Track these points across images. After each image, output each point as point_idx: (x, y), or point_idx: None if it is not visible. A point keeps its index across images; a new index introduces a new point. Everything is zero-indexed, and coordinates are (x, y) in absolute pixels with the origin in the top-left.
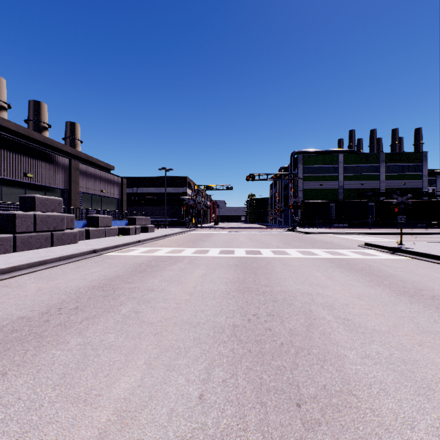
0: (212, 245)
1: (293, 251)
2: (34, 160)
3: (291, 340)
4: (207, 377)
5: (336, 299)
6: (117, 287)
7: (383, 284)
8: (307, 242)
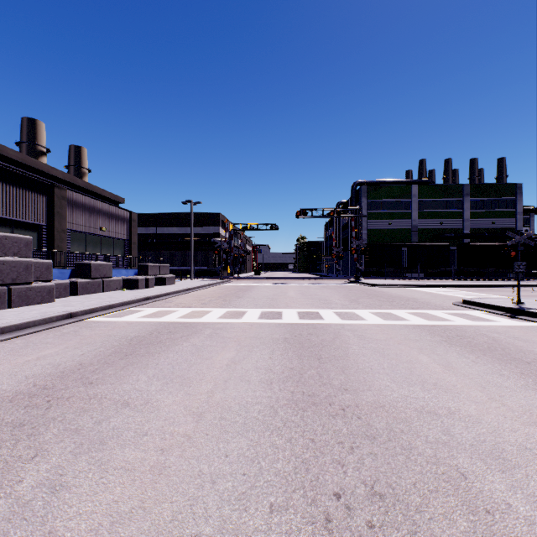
0: (250, 304)
1: (367, 314)
2: None
3: None
4: None
5: (495, 429)
6: (60, 397)
7: None
8: (381, 298)
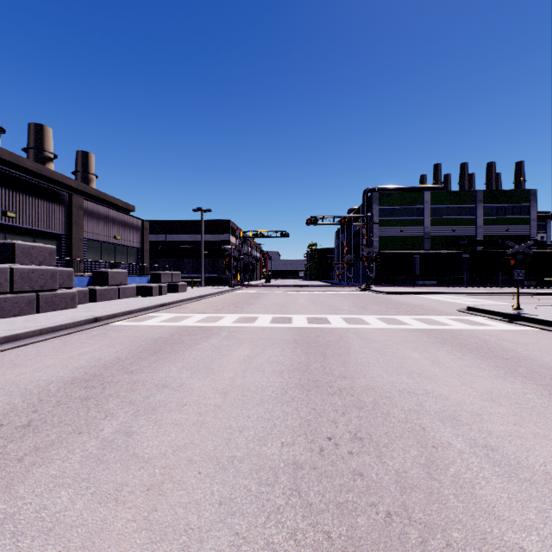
0: (261, 310)
1: (372, 319)
2: (18, 194)
3: (405, 504)
4: None
5: (458, 403)
6: (110, 381)
7: (520, 374)
8: (389, 305)
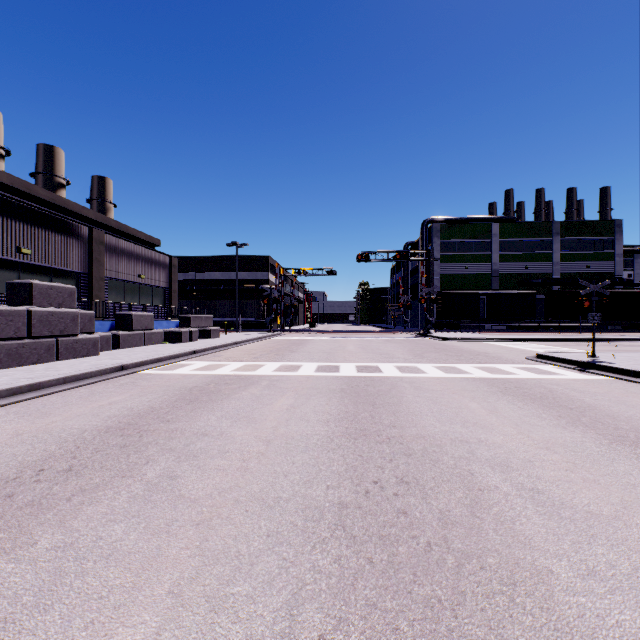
0: (305, 358)
1: (429, 368)
2: (33, 228)
3: (446, 536)
4: (290, 629)
5: (511, 451)
6: (146, 430)
7: (583, 424)
8: (449, 353)
